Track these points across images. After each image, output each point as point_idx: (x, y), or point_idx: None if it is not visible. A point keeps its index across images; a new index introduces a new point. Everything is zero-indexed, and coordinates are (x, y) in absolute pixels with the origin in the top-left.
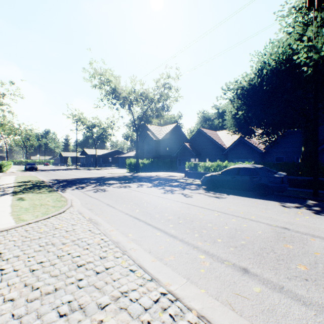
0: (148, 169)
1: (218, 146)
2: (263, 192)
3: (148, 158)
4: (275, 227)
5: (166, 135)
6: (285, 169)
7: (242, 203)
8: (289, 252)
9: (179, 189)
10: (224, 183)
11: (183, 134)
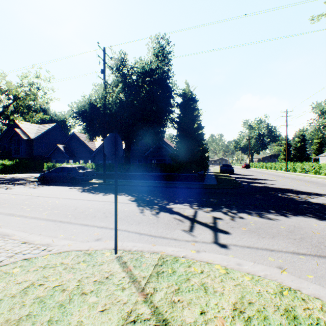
0: (12, 171)
1: (90, 149)
2: (75, 182)
3: (18, 159)
4: (34, 196)
5: (41, 135)
6: (108, 167)
7: (46, 189)
8: (14, 202)
9: (13, 185)
10: (53, 178)
11: (65, 135)
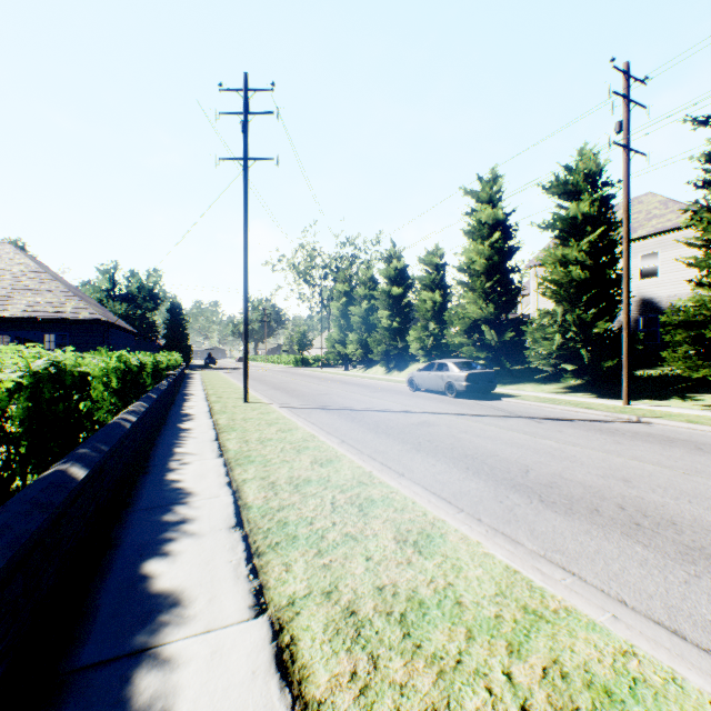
0: None
1: None
2: None
3: None
4: None
5: None
6: None
7: None
8: None
9: None
10: None
11: None
